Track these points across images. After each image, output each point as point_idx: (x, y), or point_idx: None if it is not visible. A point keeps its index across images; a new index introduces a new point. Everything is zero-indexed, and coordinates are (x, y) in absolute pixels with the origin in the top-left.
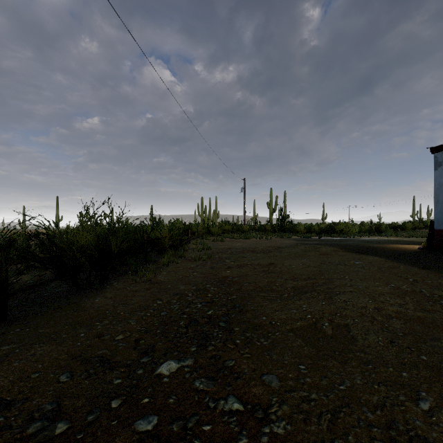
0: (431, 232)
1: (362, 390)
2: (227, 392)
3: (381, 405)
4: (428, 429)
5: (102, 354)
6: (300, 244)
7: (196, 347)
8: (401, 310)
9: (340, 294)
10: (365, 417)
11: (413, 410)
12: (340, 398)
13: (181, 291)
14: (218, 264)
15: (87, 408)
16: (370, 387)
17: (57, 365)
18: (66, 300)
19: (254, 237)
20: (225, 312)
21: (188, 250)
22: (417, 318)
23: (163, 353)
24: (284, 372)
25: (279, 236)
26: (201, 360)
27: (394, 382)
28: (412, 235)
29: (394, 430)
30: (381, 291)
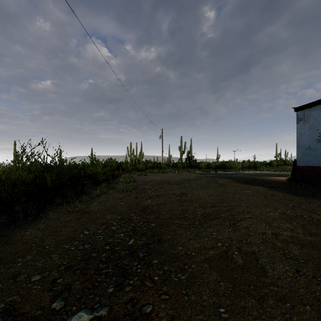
0: (294, 168)
1: None
2: None
3: None
4: None
5: (11, 302)
6: (203, 177)
7: (114, 287)
8: (294, 235)
9: (242, 220)
10: None
11: None
12: None
13: (107, 220)
14: (141, 194)
15: None
16: None
17: None
18: None
19: (169, 172)
20: (145, 242)
21: (119, 182)
22: (309, 243)
23: (77, 297)
24: (204, 319)
25: (187, 171)
26: (116, 307)
27: None
28: (277, 170)
29: None
30: (272, 217)
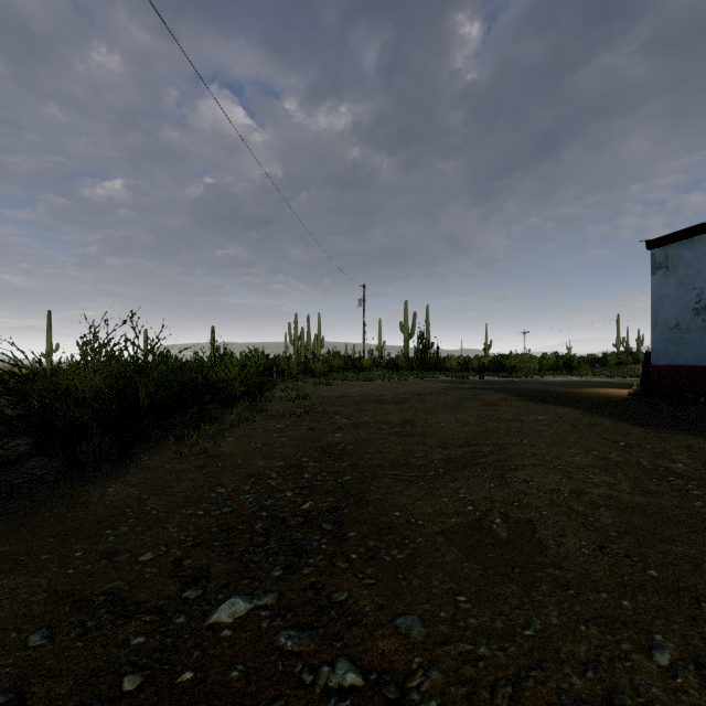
0: (647, 369)
1: (561, 636)
2: (335, 651)
3: (594, 661)
4: (671, 701)
5: (113, 589)
6: (452, 389)
7: (283, 570)
8: (612, 493)
9: (518, 469)
10: (568, 684)
11: (645, 668)
12: (526, 652)
13: (258, 469)
14: (321, 422)
15: (76, 697)
16: (574, 629)
17: (25, 613)
18: (54, 490)
19: (379, 378)
20: (333, 505)
21: (273, 399)
22: (636, 506)
23: (223, 582)
24: (431, 609)
25: (418, 376)
26: (289, 593)
27: (610, 618)
28: (617, 374)
29: (618, 705)
30: (579, 463)
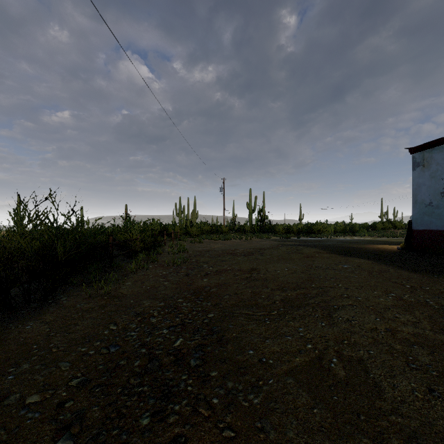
0: (409, 232)
1: None
2: None
3: None
4: None
5: None
6: (281, 245)
7: (151, 417)
8: (418, 331)
9: (340, 309)
10: None
11: None
12: None
13: (144, 309)
14: (194, 269)
15: None
16: None
17: None
18: None
19: (233, 238)
20: (199, 343)
21: (163, 253)
22: (441, 344)
23: (94, 433)
24: None
25: (258, 237)
26: None
27: None
28: (384, 235)
29: None
30: (384, 304)
